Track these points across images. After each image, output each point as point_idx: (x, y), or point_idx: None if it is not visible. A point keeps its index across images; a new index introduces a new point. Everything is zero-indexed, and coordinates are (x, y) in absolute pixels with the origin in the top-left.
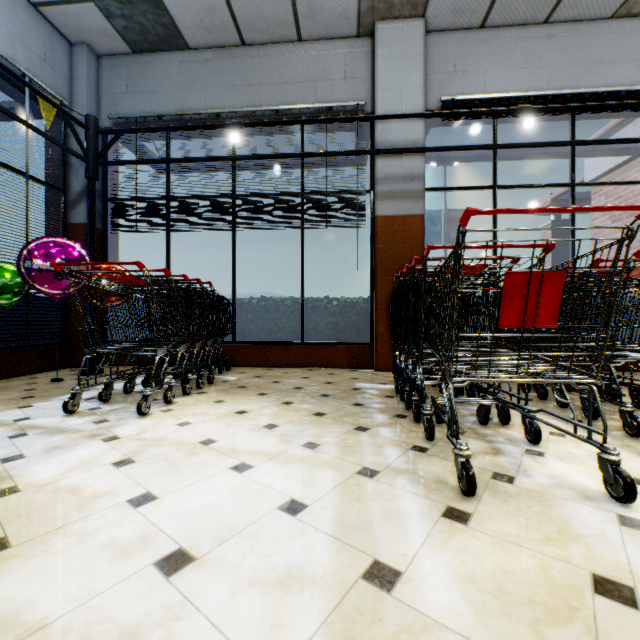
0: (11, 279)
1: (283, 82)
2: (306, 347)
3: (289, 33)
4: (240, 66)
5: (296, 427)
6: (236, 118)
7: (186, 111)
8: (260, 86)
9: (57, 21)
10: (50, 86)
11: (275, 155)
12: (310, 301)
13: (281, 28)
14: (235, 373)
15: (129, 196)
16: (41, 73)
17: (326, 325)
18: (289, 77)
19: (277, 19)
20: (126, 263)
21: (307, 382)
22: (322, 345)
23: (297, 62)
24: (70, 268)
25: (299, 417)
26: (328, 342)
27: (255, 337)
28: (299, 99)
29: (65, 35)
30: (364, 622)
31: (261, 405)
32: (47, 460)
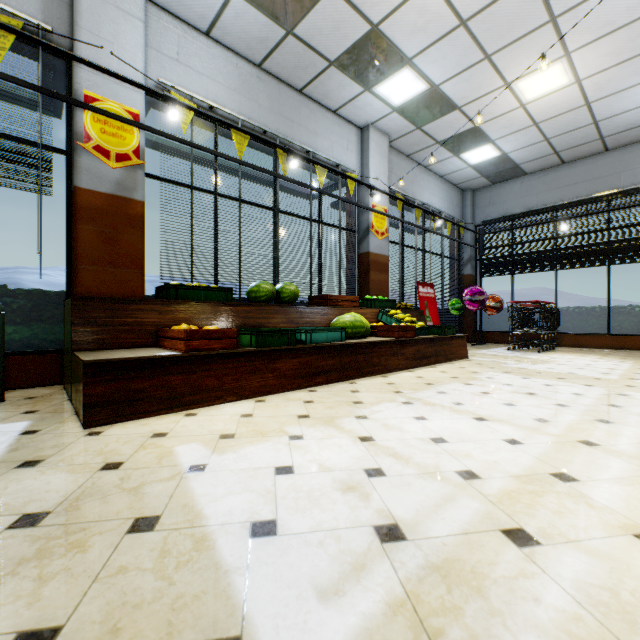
0: (459, 304)
1: (593, 179)
2: (611, 337)
3: (598, 151)
4: (561, 176)
5: (612, 359)
6: (558, 206)
7: (524, 208)
8: (575, 184)
9: (461, 186)
10: (457, 216)
11: (590, 232)
12: (614, 308)
13: (592, 151)
14: (561, 348)
15: (491, 258)
16: (455, 212)
17: (628, 323)
18: (598, 175)
19: (590, 150)
20: (534, 301)
21: (614, 353)
22: (625, 336)
23: (604, 164)
24: (479, 298)
25: (612, 358)
26: (630, 334)
27: (570, 330)
28: (606, 186)
29: (461, 189)
30: (634, 369)
31: (590, 355)
32: (527, 356)
